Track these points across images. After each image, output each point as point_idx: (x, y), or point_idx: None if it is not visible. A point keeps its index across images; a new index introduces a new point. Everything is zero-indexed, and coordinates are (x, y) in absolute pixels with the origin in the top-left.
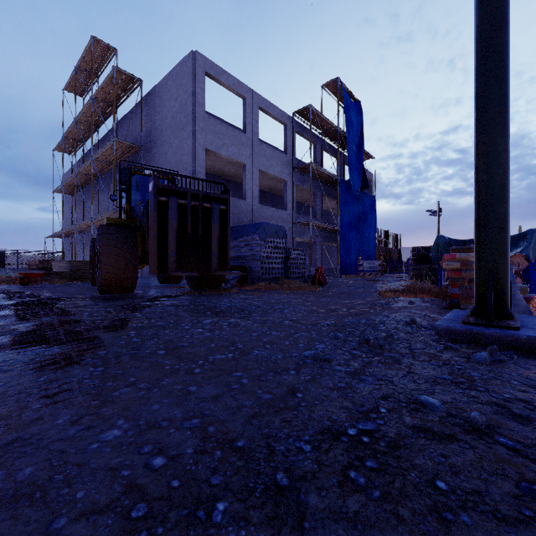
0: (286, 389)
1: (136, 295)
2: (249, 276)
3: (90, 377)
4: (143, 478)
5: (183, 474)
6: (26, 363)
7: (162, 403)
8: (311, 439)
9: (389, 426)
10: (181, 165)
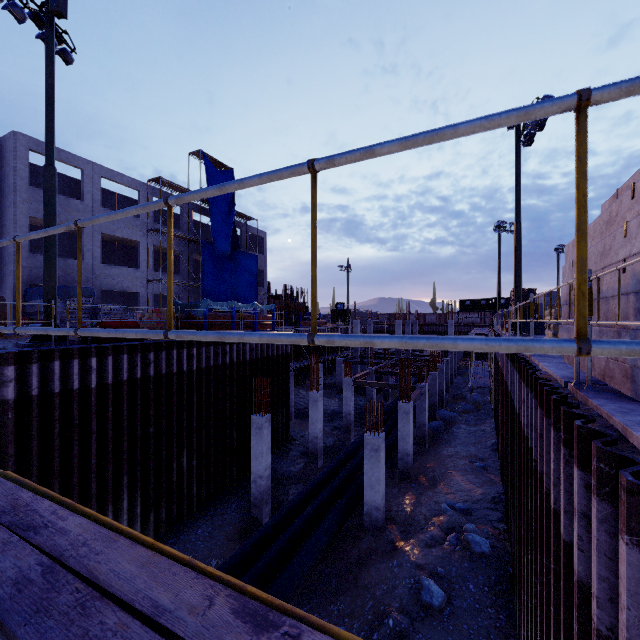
0: None
1: None
2: None
3: None
4: None
5: None
6: None
7: None
8: None
9: None
10: (5, 229)
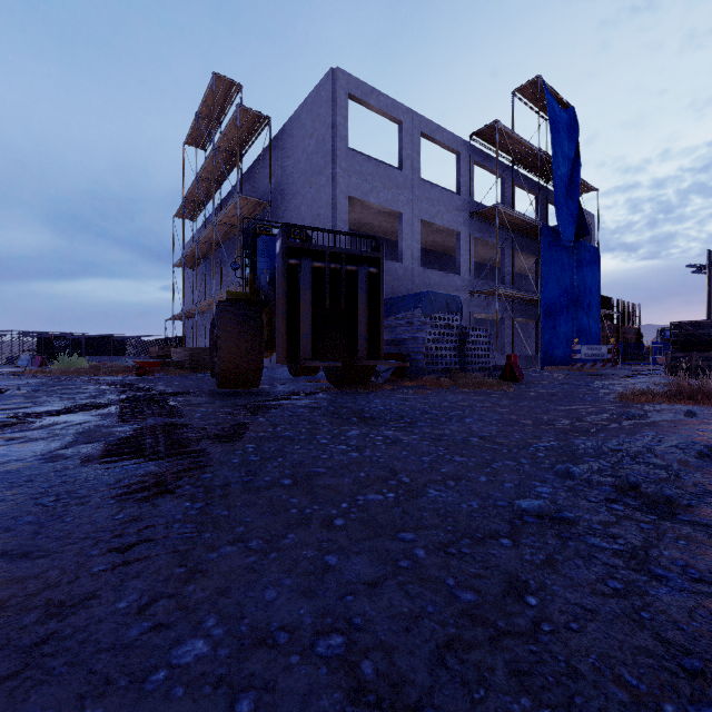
0: (500, 580)
1: (262, 391)
2: (408, 367)
3: (182, 518)
4: None
5: None
6: (110, 485)
7: (282, 586)
8: None
9: None
10: (317, 221)
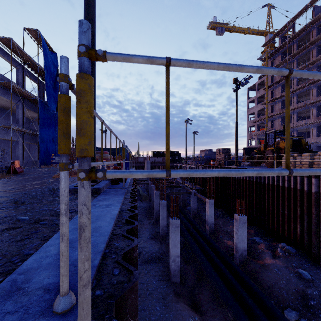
0: None
1: None
2: None
3: None
4: None
5: None
6: None
7: None
8: None
9: None
10: None
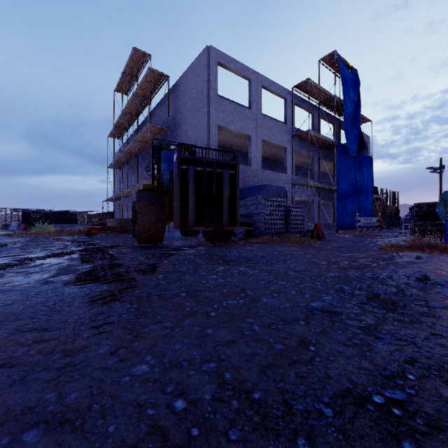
0: (297, 340)
1: (164, 245)
2: (254, 231)
3: (127, 312)
4: (166, 420)
5: (202, 422)
6: (83, 297)
7: (183, 343)
8: (332, 401)
9: (423, 398)
10: (198, 140)
